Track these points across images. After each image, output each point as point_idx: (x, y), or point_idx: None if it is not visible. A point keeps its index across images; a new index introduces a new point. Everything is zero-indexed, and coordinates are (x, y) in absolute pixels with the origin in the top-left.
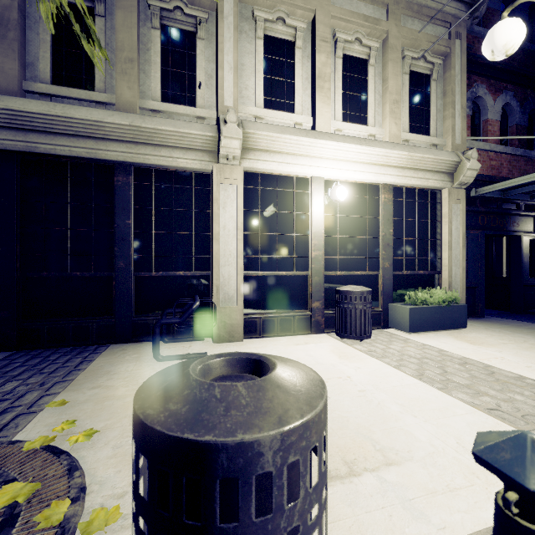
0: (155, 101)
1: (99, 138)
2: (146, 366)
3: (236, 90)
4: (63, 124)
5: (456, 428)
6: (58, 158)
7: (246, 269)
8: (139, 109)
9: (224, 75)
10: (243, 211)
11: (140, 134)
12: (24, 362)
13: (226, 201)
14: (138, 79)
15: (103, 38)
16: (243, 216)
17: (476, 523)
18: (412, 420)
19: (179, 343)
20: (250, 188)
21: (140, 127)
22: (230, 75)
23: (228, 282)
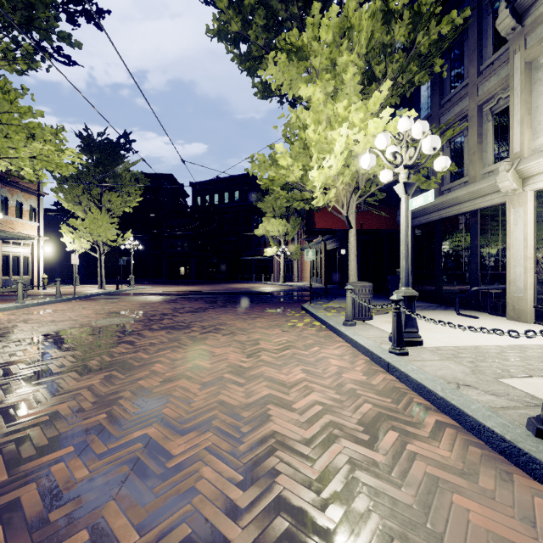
0: (488, 167)
1: (460, 203)
2: (448, 314)
3: (521, 137)
4: (447, 203)
5: (442, 339)
6: (451, 217)
7: (538, 269)
8: (482, 175)
9: (514, 132)
10: (536, 223)
11: (473, 194)
12: (431, 306)
13: (517, 220)
14: (480, 159)
15: (467, 146)
16: (536, 227)
17: (388, 331)
18: (442, 335)
19: (492, 316)
20: (541, 203)
21: (472, 191)
22: (518, 129)
23: (519, 278)
